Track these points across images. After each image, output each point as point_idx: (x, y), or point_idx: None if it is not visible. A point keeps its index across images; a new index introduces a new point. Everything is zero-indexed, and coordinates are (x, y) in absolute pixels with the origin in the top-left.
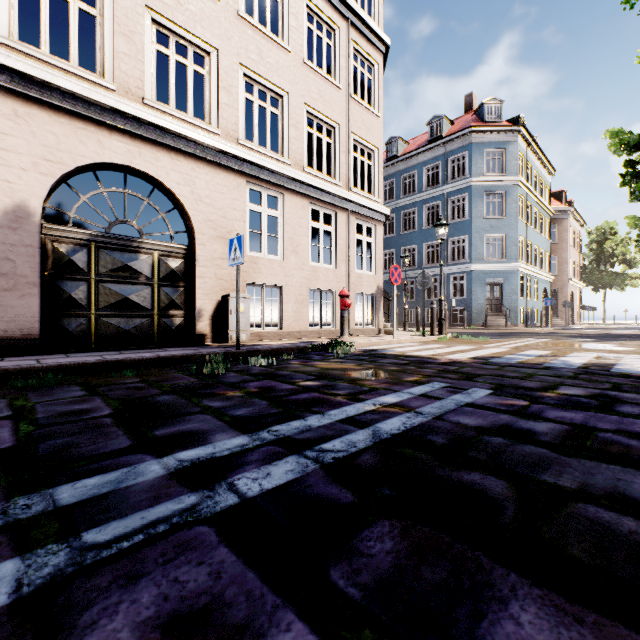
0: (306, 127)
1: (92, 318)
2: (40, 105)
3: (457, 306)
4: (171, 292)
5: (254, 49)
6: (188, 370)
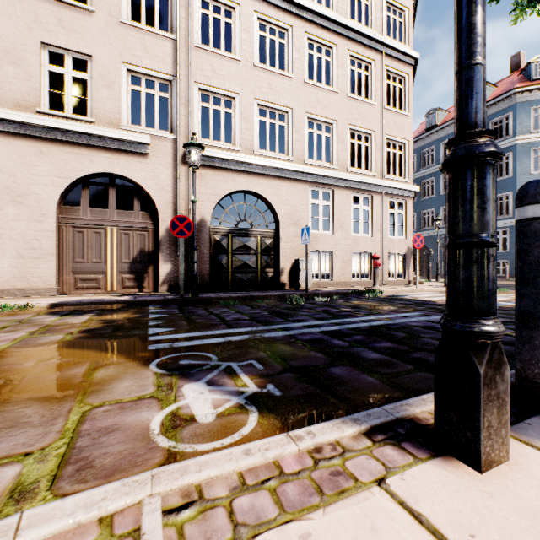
0: (349, 140)
1: (229, 274)
2: (210, 168)
3: (499, 259)
4: (266, 258)
5: (314, 100)
6: (285, 302)
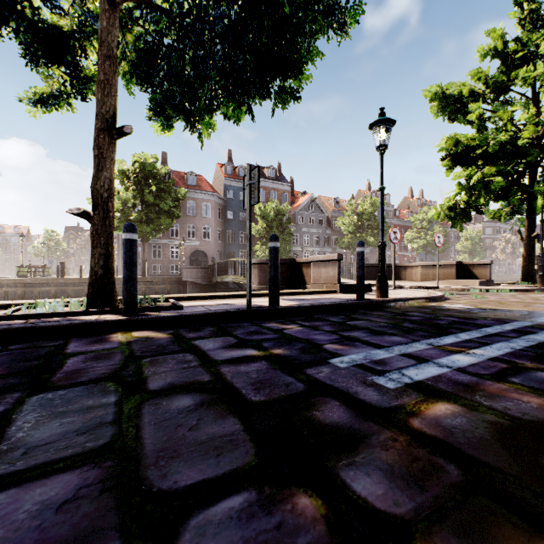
0: None
1: None
2: None
3: None
4: None
5: None
6: None
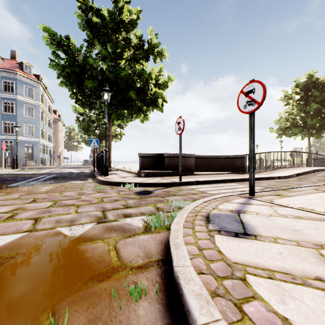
0: None
1: None
2: None
3: (8, 156)
4: None
5: None
6: None
